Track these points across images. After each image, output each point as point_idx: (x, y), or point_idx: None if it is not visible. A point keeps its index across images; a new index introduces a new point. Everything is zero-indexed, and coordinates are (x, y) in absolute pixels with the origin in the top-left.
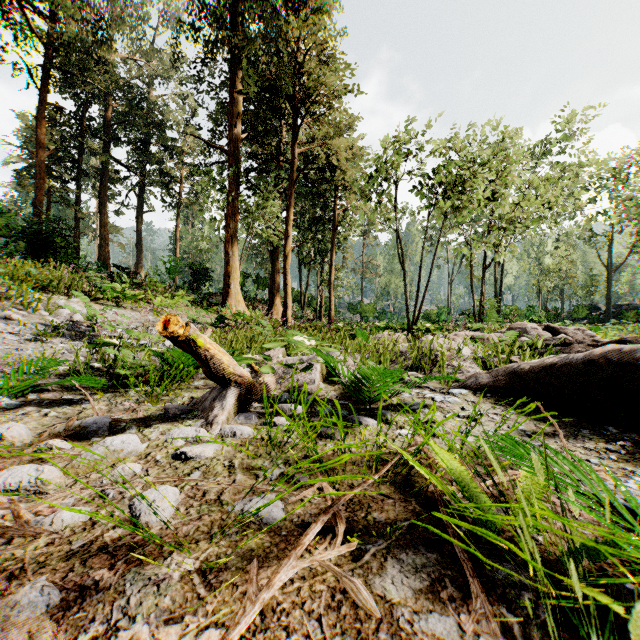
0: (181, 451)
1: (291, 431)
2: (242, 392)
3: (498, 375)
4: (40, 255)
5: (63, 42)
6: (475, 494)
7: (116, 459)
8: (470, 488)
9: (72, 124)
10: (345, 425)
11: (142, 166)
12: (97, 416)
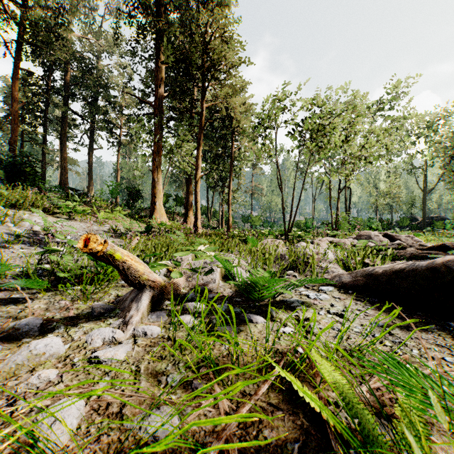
0: (95, 356)
1: (194, 329)
2: (155, 294)
3: (357, 276)
4: (15, 180)
5: (31, 22)
6: (359, 411)
7: (37, 363)
8: (354, 404)
9: (40, 84)
10: (239, 322)
11: (92, 116)
12: (31, 318)
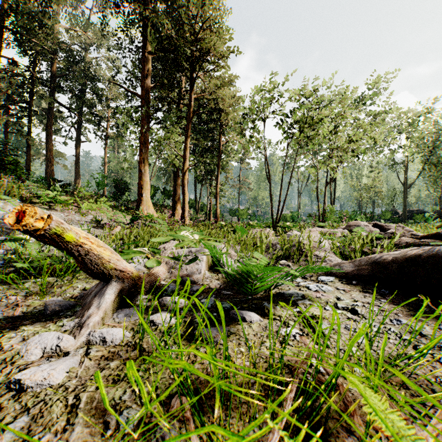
0: (16, 379)
1: (170, 332)
2: (125, 286)
3: (361, 264)
4: None
5: (11, 6)
6: None
7: None
8: None
9: (24, 74)
10: (228, 321)
11: (79, 108)
12: None
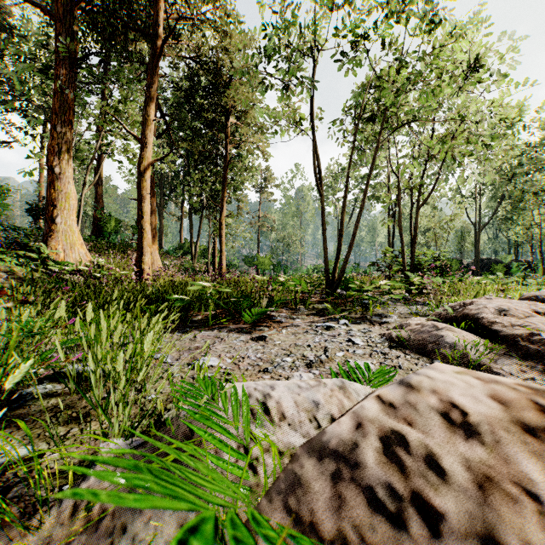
0: None
1: None
2: None
3: None
4: None
5: None
6: None
7: None
8: None
9: None
10: None
11: None
12: None
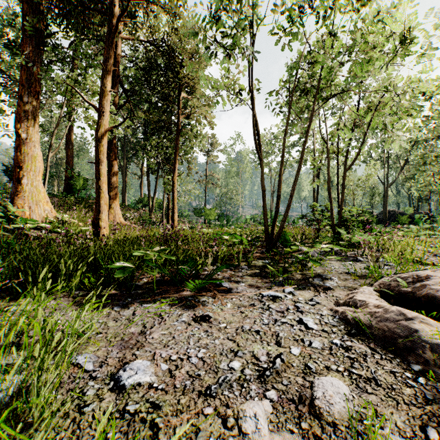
0: None
1: None
2: None
3: None
4: None
5: None
6: None
7: None
8: None
9: None
10: None
11: None
12: None
